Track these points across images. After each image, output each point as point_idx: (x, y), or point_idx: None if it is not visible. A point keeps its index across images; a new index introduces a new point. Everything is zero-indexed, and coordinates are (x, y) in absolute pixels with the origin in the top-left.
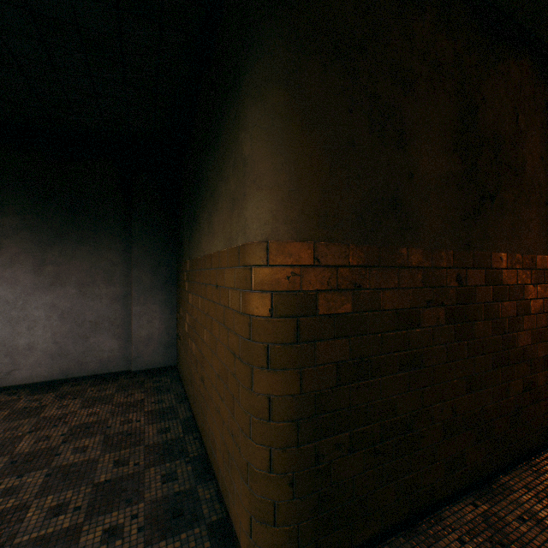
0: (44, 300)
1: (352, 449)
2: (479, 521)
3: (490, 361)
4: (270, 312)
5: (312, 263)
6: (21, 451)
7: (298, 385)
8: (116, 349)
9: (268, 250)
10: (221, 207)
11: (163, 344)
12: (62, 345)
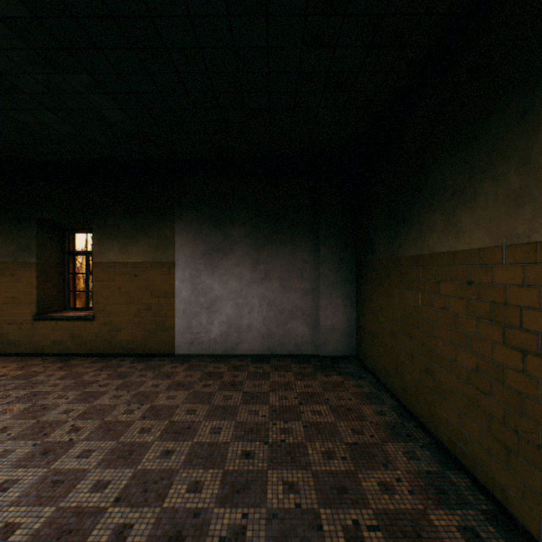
0: (257, 291)
1: None
2: None
3: None
4: None
5: None
6: (274, 404)
7: None
8: (306, 335)
9: None
10: (481, 205)
11: (344, 335)
12: (268, 327)
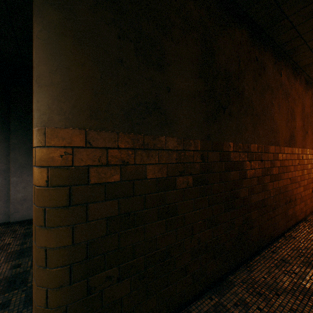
0: None
1: (121, 278)
2: (212, 310)
3: (223, 208)
4: (46, 182)
5: (85, 145)
6: None
7: (71, 238)
8: None
9: (45, 134)
10: None
11: None
12: None
